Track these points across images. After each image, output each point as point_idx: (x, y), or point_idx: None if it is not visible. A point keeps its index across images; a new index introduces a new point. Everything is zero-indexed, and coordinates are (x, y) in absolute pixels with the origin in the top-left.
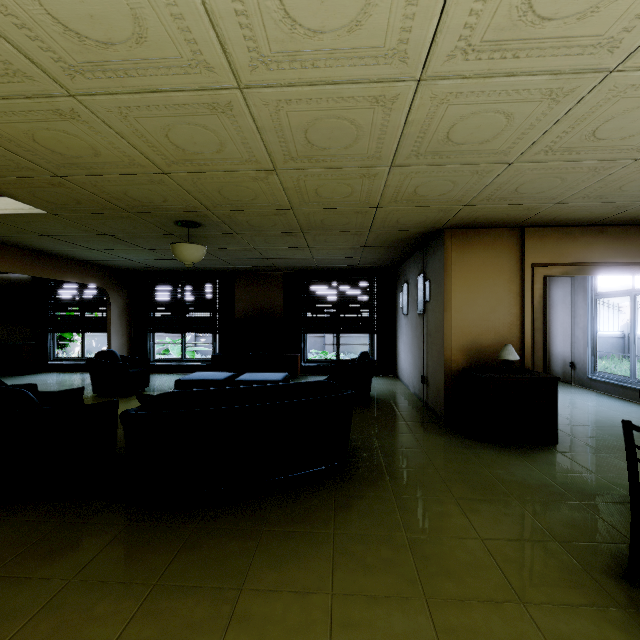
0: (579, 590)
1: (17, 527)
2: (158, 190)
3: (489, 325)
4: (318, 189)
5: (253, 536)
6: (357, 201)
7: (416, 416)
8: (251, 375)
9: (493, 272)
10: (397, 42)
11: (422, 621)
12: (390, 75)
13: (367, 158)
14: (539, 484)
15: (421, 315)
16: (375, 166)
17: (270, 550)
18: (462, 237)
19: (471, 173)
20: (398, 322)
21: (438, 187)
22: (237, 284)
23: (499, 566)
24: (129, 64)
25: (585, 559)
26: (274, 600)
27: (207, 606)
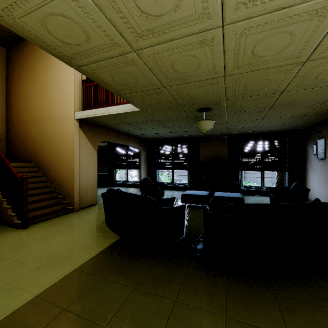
0: None
1: (165, 270)
2: (208, 89)
3: None
4: (321, 73)
5: None
6: None
7: None
8: (220, 193)
9: None
10: None
11: None
12: None
13: None
14: None
15: None
16: None
17: None
18: None
19: None
20: (309, 164)
21: None
22: (201, 144)
23: None
24: None
25: None
26: None
27: None
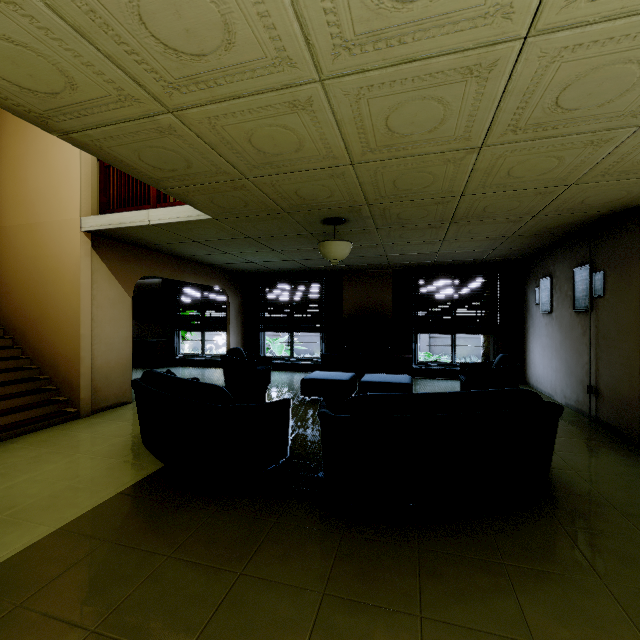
0: None
1: (236, 521)
2: (331, 185)
3: None
4: (514, 167)
5: (497, 570)
6: (551, 179)
7: (591, 433)
8: (374, 376)
9: None
10: None
11: None
12: None
13: (617, 117)
14: None
15: (583, 313)
16: (619, 127)
17: (533, 593)
18: None
19: None
20: (529, 322)
21: None
22: (344, 283)
23: None
24: (411, 27)
25: None
26: None
27: None
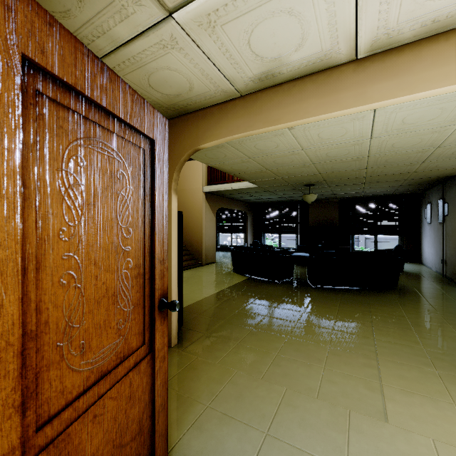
0: None
1: (283, 287)
2: (310, 177)
3: None
4: (382, 170)
5: (365, 298)
6: (401, 171)
7: (437, 280)
8: None
9: None
10: (429, 144)
11: (438, 317)
12: (425, 148)
13: (411, 161)
14: None
15: (441, 223)
16: (415, 163)
17: (374, 301)
18: None
19: None
20: (422, 228)
21: (450, 164)
22: (310, 207)
23: None
24: (337, 158)
25: None
26: (382, 307)
27: (360, 305)
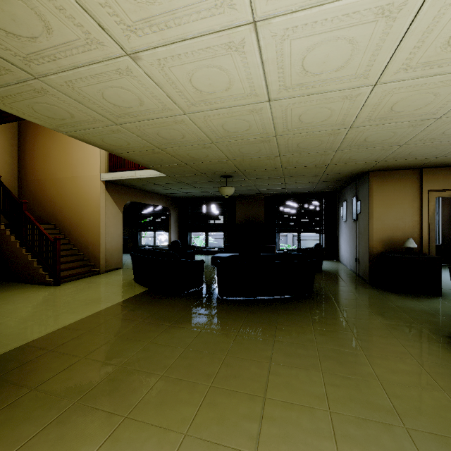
0: (424, 338)
1: (182, 302)
2: (222, 165)
3: (398, 227)
4: (298, 160)
5: (275, 312)
6: (317, 163)
7: (351, 280)
8: None
9: (401, 196)
10: (340, 121)
11: (350, 337)
12: (337, 128)
13: (325, 149)
14: (420, 309)
15: (355, 221)
16: (328, 151)
17: (284, 316)
18: (380, 176)
19: (380, 150)
20: (339, 226)
21: (362, 155)
22: (237, 204)
23: (388, 329)
24: (239, 135)
25: (433, 331)
26: (290, 327)
27: (266, 325)
